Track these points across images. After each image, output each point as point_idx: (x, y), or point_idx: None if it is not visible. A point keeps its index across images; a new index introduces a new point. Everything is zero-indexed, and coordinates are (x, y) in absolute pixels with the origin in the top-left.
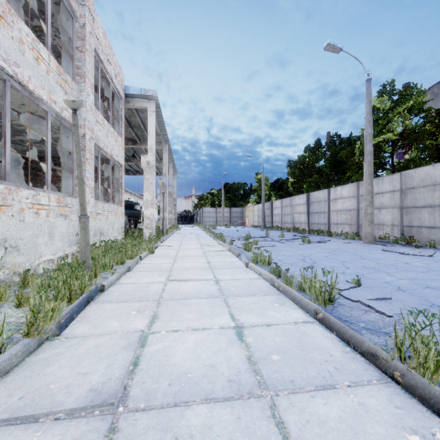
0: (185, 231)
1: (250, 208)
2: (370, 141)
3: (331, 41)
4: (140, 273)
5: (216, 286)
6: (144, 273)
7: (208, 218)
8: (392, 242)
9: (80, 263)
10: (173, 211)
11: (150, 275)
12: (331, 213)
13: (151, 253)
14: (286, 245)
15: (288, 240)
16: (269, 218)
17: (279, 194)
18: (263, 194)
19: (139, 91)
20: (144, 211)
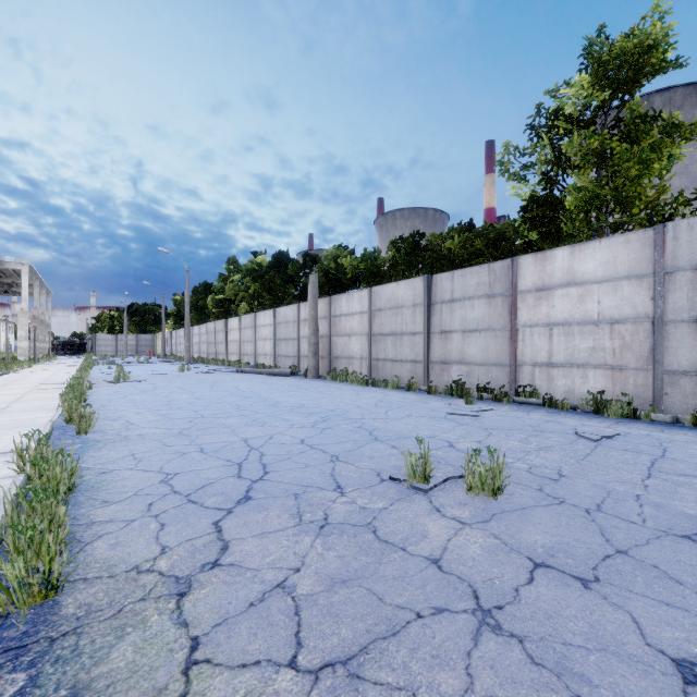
0: (62, 361)
1: (160, 336)
2: (187, 306)
3: (161, 249)
4: (28, 370)
5: (60, 370)
6: (30, 370)
7: (105, 347)
8: (200, 362)
9: (9, 363)
10: (47, 339)
11: (34, 370)
12: (193, 345)
13: (30, 367)
14: (130, 364)
15: (140, 363)
16: (170, 348)
17: (182, 323)
18: (164, 324)
19: (14, 260)
20: (19, 344)
